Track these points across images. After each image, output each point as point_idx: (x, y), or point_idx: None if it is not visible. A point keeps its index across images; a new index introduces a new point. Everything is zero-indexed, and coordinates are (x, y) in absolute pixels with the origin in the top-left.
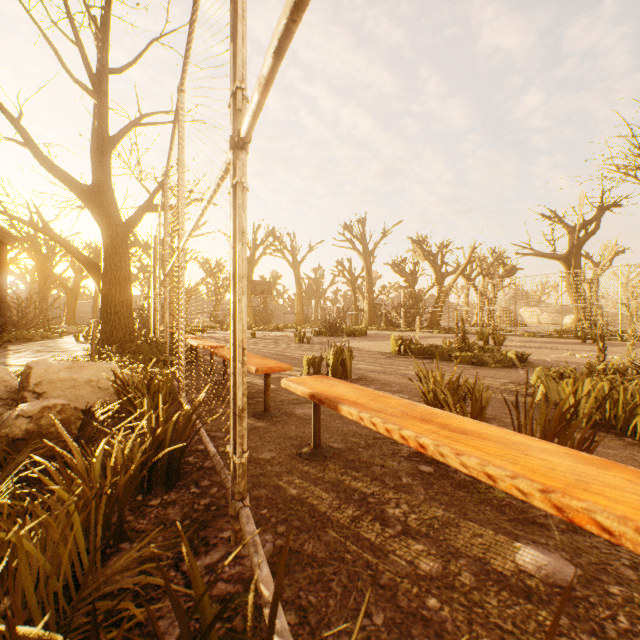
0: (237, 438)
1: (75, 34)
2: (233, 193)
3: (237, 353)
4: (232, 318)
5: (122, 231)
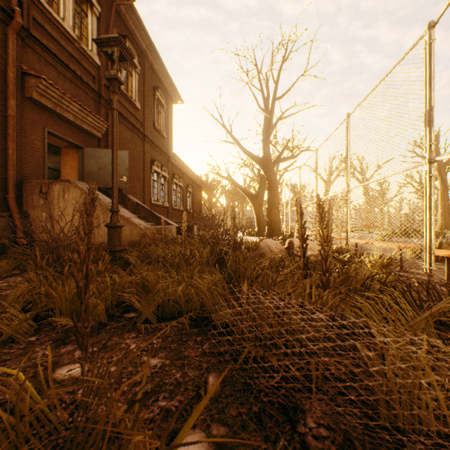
0: (432, 261)
1: (261, 87)
2: (428, 178)
3: (432, 232)
4: (428, 221)
5: (276, 178)
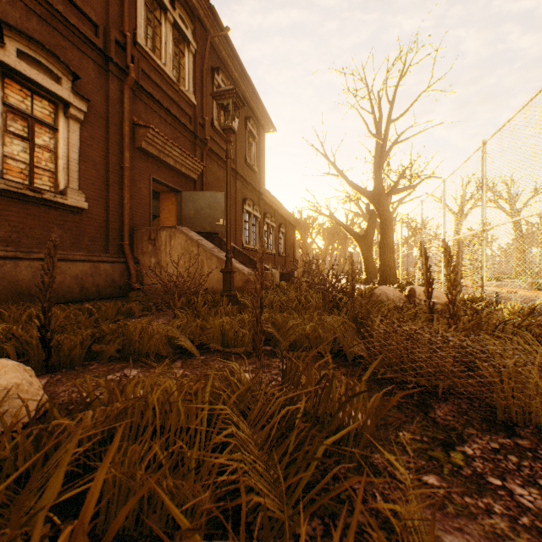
0: None
1: (371, 109)
2: None
3: None
4: None
5: (390, 214)
